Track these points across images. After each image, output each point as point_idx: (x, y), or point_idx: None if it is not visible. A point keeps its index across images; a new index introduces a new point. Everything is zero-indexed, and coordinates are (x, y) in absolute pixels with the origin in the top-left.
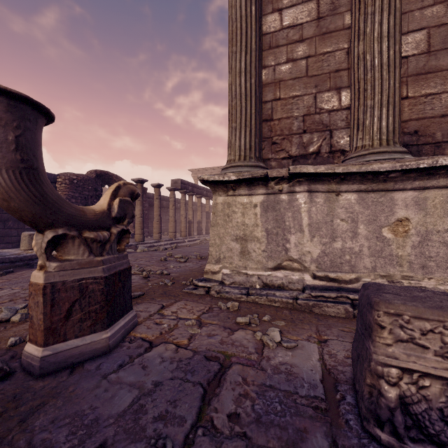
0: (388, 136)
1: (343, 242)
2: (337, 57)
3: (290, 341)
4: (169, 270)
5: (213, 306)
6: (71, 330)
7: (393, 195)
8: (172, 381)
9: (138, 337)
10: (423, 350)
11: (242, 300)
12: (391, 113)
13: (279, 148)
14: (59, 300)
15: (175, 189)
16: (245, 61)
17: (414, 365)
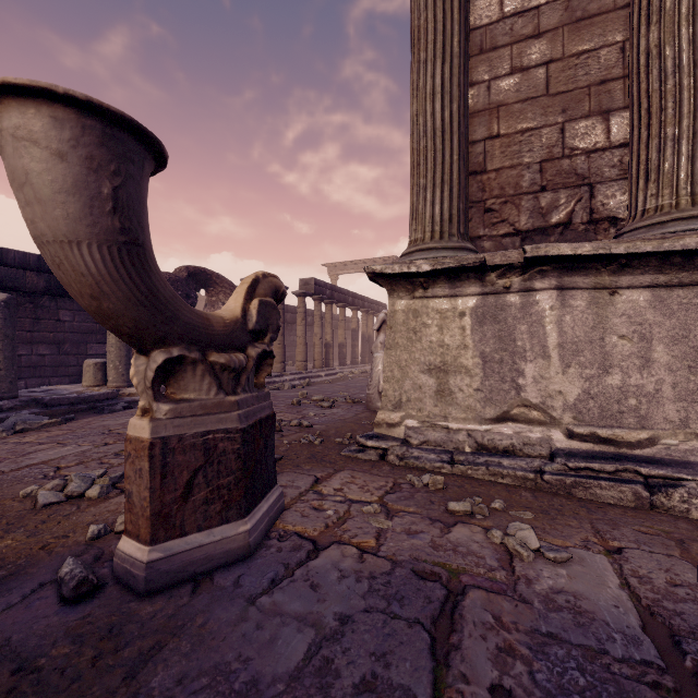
0: None
1: (623, 375)
2: (602, 58)
3: (557, 549)
4: (308, 420)
5: (399, 480)
6: (191, 517)
7: None
8: (369, 616)
9: (290, 530)
10: None
11: (444, 472)
12: None
13: (497, 217)
14: (173, 467)
15: (305, 294)
16: (441, 75)
17: None
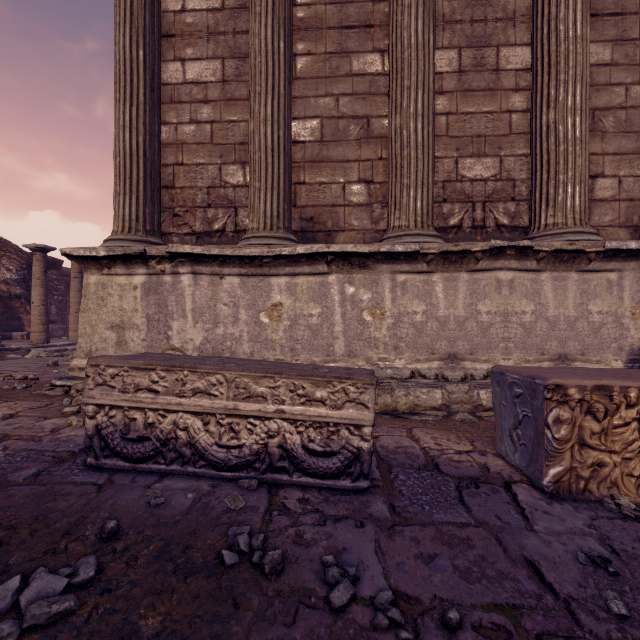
0: (273, 220)
1: (225, 328)
2: (242, 128)
3: None
4: (45, 375)
5: (56, 403)
6: None
7: (271, 280)
8: None
9: None
10: (113, 389)
11: None
12: (276, 198)
13: (182, 221)
14: None
15: None
16: (130, 114)
17: (104, 400)
